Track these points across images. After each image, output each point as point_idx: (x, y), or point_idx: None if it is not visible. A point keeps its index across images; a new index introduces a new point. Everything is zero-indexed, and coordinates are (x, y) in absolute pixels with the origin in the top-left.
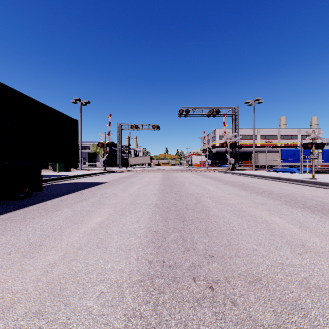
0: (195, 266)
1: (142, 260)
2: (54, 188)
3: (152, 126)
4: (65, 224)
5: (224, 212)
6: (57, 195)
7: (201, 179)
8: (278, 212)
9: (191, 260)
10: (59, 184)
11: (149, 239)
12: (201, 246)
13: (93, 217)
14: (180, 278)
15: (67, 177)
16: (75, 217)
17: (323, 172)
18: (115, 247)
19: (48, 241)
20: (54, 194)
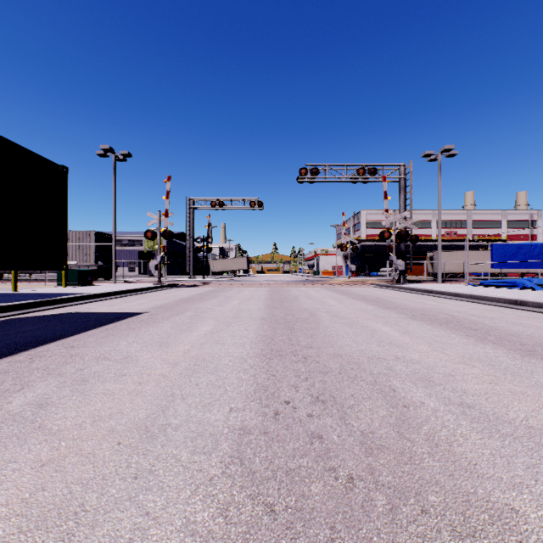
0: None
1: None
2: None
3: (250, 202)
4: None
5: None
6: None
7: (350, 303)
8: None
9: None
10: (27, 318)
11: None
12: None
13: None
14: None
15: (64, 299)
16: None
17: None
18: None
19: None
20: None
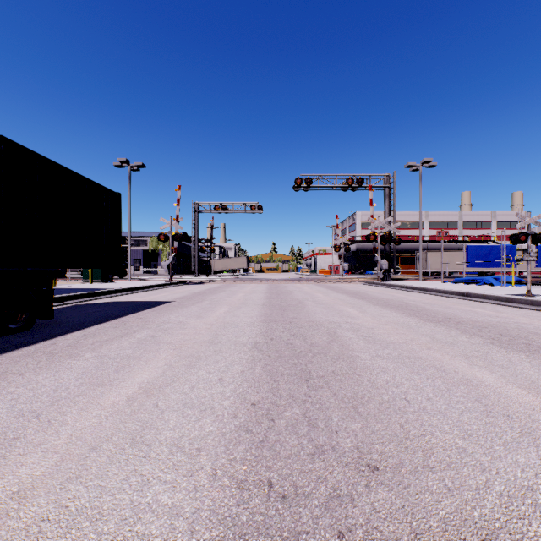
0: (339, 496)
1: (223, 480)
2: (77, 312)
3: (251, 206)
4: (77, 388)
5: (383, 360)
6: (80, 325)
7: (334, 295)
8: (485, 360)
9: (330, 479)
10: (88, 304)
11: (240, 424)
12: (349, 441)
13: (136, 370)
14: (309, 534)
15: (104, 292)
16: (101, 370)
17: (538, 283)
18: (169, 442)
19: (33, 429)
20: (75, 324)
